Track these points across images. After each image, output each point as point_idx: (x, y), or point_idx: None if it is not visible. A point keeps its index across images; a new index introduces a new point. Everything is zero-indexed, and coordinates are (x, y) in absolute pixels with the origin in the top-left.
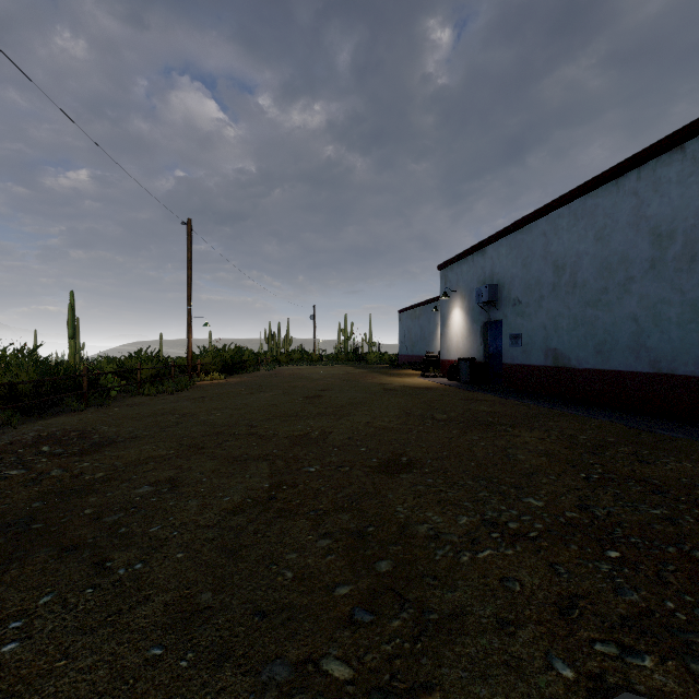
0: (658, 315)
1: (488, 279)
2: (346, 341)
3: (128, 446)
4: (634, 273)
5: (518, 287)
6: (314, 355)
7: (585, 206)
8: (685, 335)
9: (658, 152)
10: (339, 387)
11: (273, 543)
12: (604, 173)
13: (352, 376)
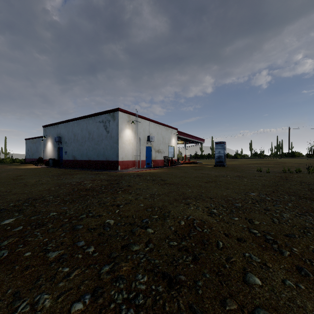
0: (89, 148)
1: (59, 134)
2: None
3: None
4: (86, 140)
5: (66, 138)
6: None
7: (79, 122)
8: (92, 153)
9: (89, 117)
10: None
11: None
12: (82, 116)
13: None
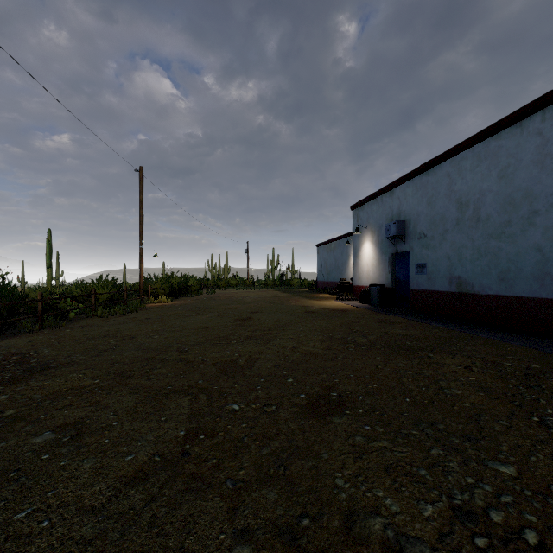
0: None
1: (396, 216)
2: (274, 270)
3: (57, 373)
4: (538, 207)
5: (423, 223)
6: (247, 281)
7: (489, 148)
8: None
9: None
10: (267, 309)
11: (170, 550)
12: (508, 116)
13: (278, 299)
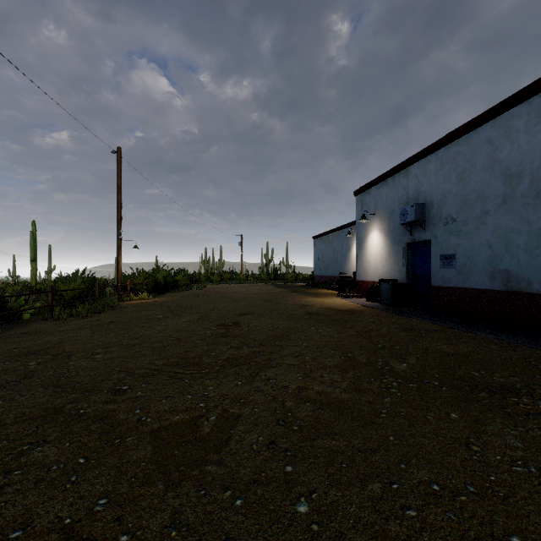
0: None
1: (412, 198)
2: (268, 263)
3: None
4: None
5: (451, 204)
6: (241, 275)
7: None
8: None
9: None
10: (259, 309)
11: None
12: None
13: (272, 296)
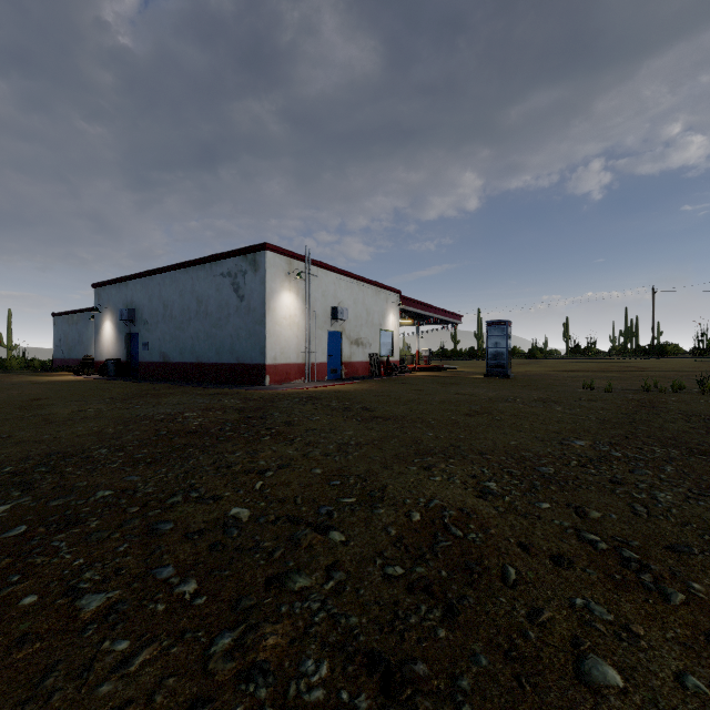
0: (199, 336)
1: (130, 303)
2: None
3: None
4: (192, 316)
5: (147, 313)
6: None
7: (176, 276)
8: (205, 346)
9: (198, 263)
10: None
11: None
12: (182, 263)
13: None
